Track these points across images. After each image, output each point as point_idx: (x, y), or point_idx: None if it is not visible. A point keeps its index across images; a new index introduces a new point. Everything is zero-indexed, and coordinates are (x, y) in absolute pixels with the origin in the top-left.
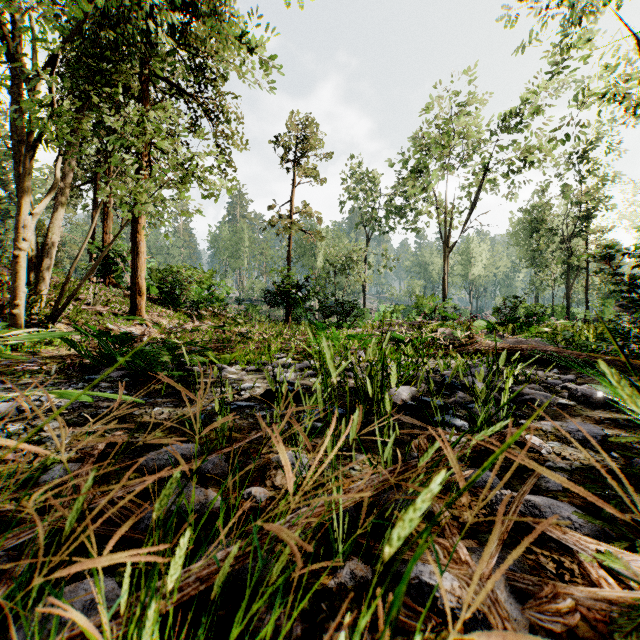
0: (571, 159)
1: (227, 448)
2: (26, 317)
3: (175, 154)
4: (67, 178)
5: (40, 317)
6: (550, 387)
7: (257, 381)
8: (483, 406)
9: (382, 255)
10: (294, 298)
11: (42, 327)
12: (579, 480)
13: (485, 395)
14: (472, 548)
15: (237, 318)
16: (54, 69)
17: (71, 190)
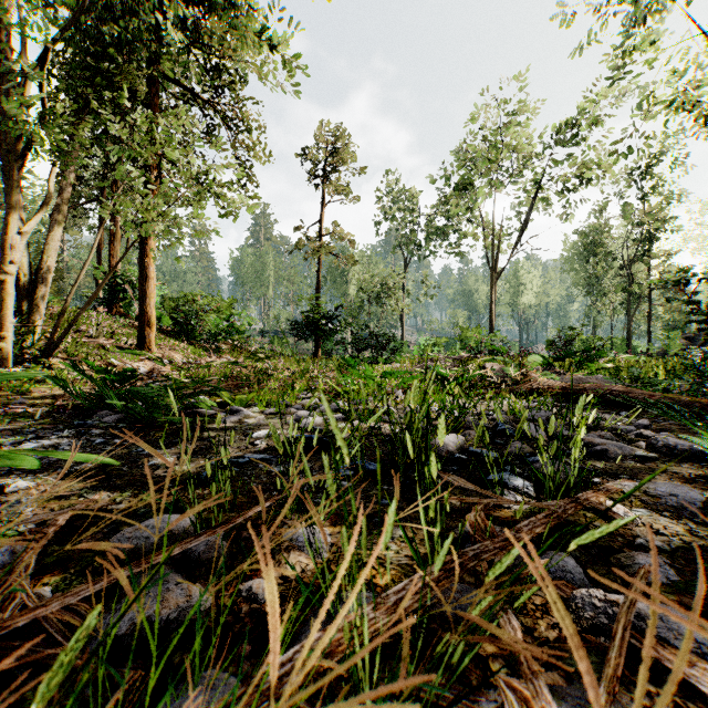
0: (632, 175)
1: (222, 526)
2: (17, 351)
3: (187, 166)
4: (65, 193)
5: (34, 351)
6: (622, 434)
7: (276, 427)
8: (553, 465)
9: (422, 282)
10: (323, 330)
11: (33, 363)
12: (683, 566)
13: (556, 451)
14: (559, 688)
15: (260, 352)
16: (45, 66)
17: (74, 209)
